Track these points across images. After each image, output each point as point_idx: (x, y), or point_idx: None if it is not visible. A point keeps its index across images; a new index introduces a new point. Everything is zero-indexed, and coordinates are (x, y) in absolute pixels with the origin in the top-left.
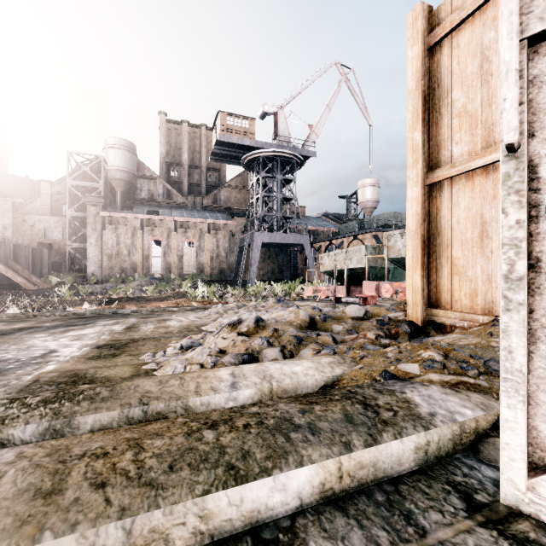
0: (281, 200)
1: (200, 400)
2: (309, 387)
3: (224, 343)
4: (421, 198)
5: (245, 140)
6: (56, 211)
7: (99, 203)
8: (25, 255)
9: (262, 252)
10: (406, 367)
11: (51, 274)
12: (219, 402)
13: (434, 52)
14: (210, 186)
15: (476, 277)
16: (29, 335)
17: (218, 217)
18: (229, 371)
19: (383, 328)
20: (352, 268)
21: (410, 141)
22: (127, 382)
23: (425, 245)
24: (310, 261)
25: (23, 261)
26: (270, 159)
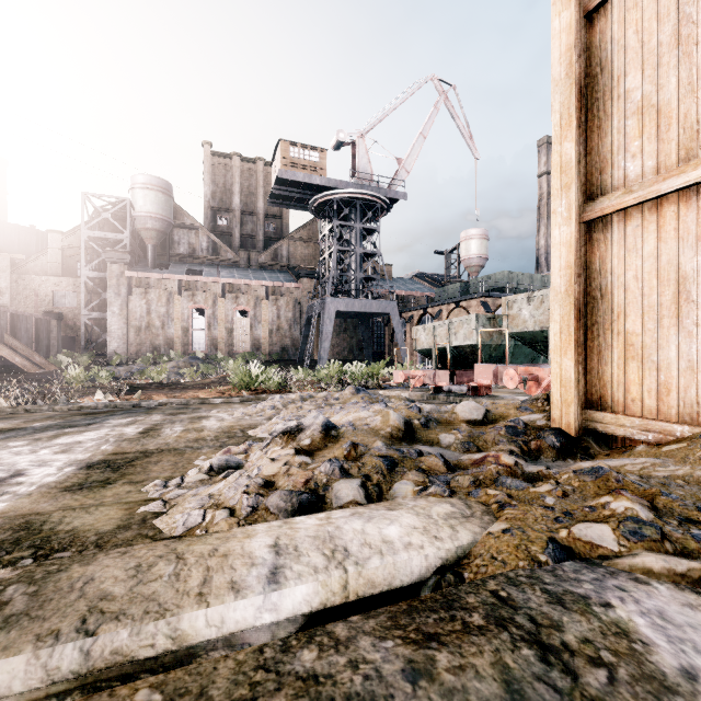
0: (361, 255)
1: (206, 616)
2: (414, 573)
3: (273, 468)
4: (574, 242)
5: (314, 177)
6: (69, 270)
7: (124, 260)
8: (26, 328)
9: (336, 323)
10: (589, 532)
11: (62, 352)
12: (244, 616)
13: (595, 19)
14: (269, 238)
15: (668, 364)
16: (0, 443)
17: (279, 278)
18: (269, 539)
19: (517, 441)
20: (458, 345)
21: (557, 156)
22: (76, 568)
23: (580, 313)
24: (399, 335)
25: (24, 335)
26: (346, 203)
